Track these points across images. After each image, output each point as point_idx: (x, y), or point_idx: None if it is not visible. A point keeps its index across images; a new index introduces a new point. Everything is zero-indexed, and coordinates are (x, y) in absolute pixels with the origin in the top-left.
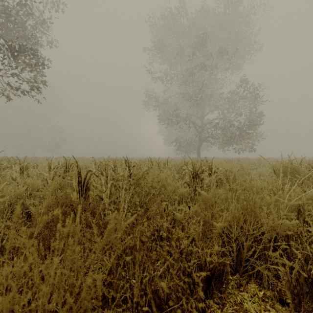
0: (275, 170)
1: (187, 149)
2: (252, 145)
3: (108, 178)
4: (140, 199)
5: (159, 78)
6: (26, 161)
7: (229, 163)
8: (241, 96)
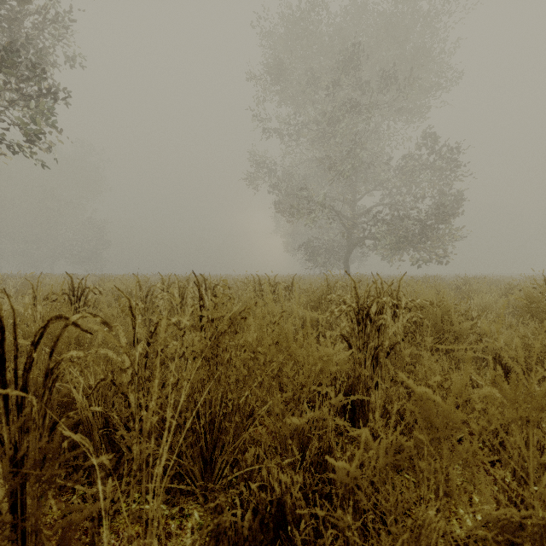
0: (530, 303)
1: (325, 260)
2: (444, 251)
3: (136, 332)
4: (223, 392)
5: (276, 132)
6: (22, 282)
7: (415, 285)
8: (425, 164)
